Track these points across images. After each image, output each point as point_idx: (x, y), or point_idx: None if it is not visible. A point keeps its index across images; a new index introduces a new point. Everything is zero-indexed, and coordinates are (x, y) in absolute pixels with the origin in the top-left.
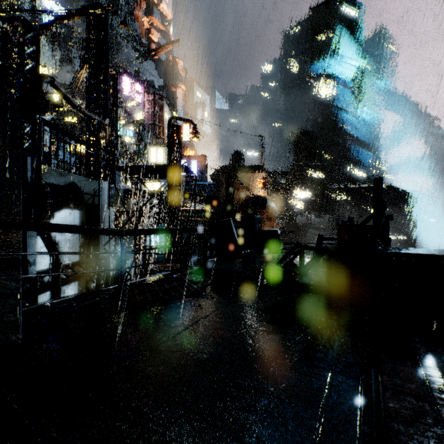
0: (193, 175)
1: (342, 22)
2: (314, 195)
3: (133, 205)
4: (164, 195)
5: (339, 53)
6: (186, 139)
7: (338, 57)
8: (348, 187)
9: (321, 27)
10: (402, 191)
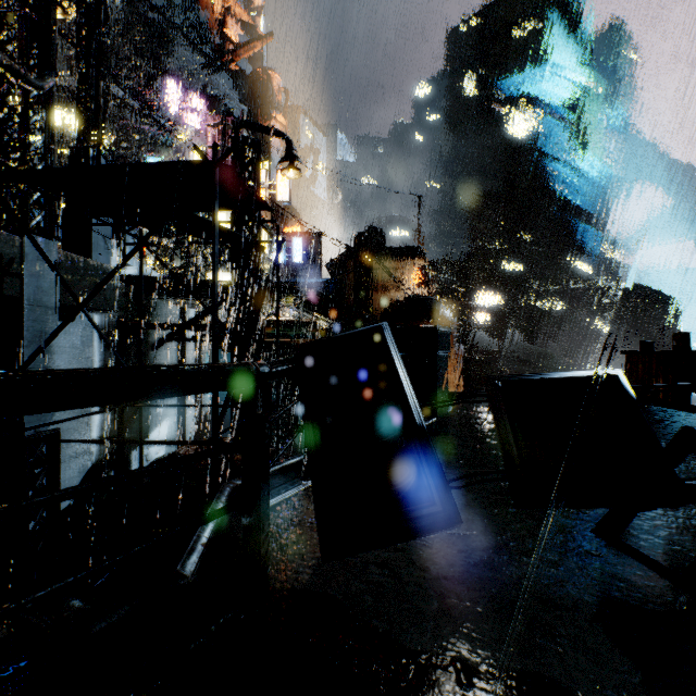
0: (298, 267)
1: (553, 5)
2: (506, 302)
3: (174, 314)
4: (226, 290)
5: (548, 59)
6: (282, 198)
7: (546, 66)
8: (563, 288)
9: (516, 15)
10: (658, 295)
